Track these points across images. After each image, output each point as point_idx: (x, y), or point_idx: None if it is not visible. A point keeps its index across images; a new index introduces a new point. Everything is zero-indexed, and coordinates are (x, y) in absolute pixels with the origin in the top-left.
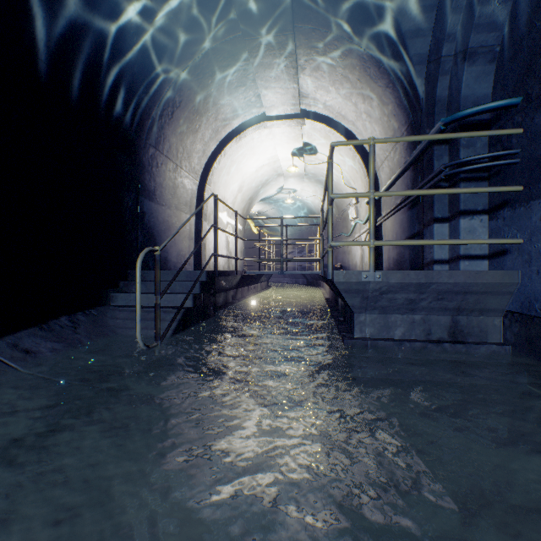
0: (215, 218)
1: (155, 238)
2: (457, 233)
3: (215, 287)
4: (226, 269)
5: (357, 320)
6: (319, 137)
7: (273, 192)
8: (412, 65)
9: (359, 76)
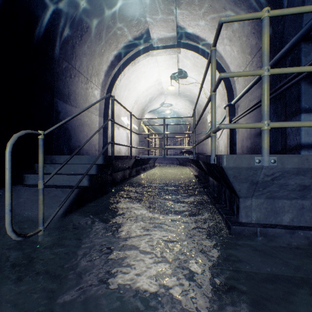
0: (112, 114)
1: (69, 131)
2: None
3: (114, 168)
4: (127, 154)
5: (243, 205)
6: (189, 64)
7: (157, 106)
8: None
9: (225, 4)
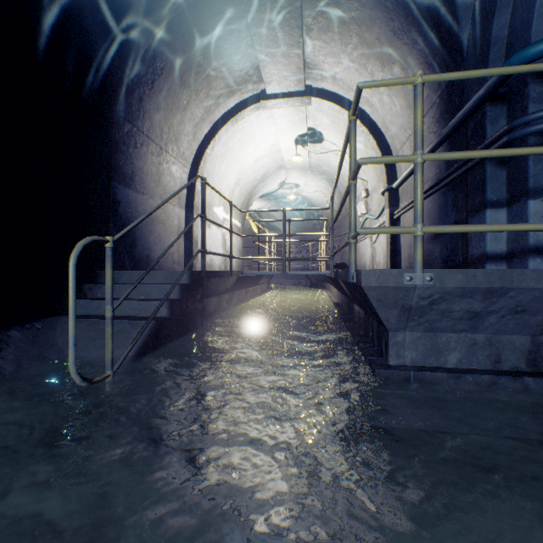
0: (203, 206)
1: (133, 233)
2: (524, 220)
3: (205, 291)
4: (223, 269)
5: (393, 341)
6: (325, 121)
7: (274, 187)
8: (456, 2)
9: (379, 34)
